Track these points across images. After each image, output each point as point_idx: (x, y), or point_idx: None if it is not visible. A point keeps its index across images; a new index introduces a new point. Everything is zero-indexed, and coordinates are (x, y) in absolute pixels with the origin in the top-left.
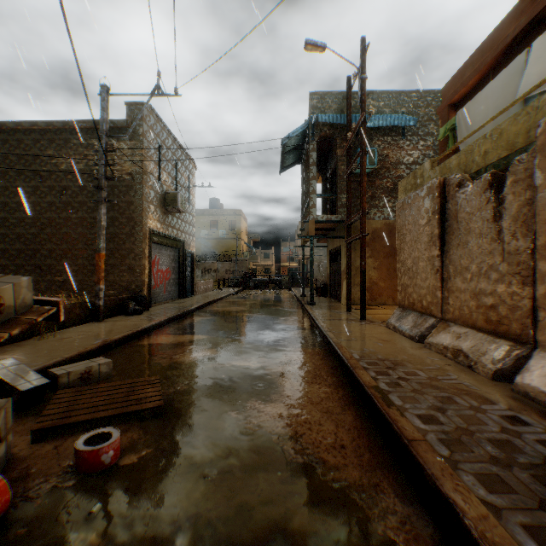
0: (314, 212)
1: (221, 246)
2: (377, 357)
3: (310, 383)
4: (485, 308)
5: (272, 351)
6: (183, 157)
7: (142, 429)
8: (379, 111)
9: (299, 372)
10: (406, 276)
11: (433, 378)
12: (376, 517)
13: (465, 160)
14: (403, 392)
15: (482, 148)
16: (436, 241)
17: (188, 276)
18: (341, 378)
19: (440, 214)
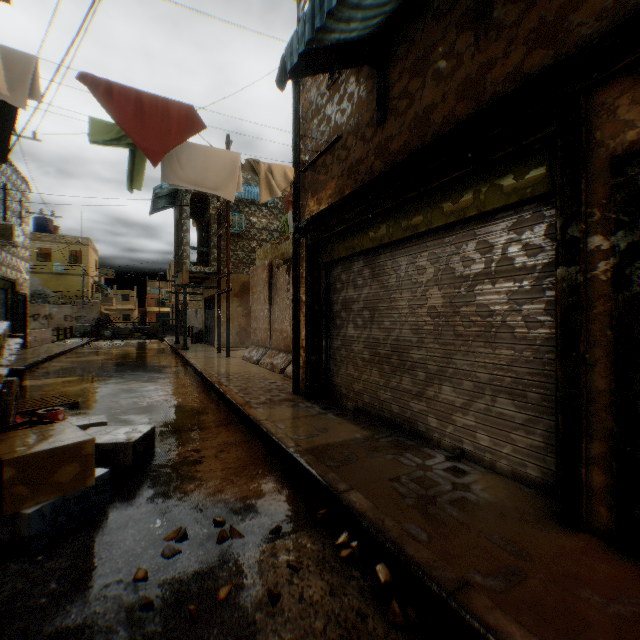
0: (188, 263)
1: (57, 284)
2: (226, 372)
3: (180, 388)
4: (284, 339)
5: (150, 379)
6: (16, 176)
7: (71, 413)
8: (247, 182)
9: (173, 385)
10: (255, 322)
11: (252, 376)
12: (205, 410)
13: (284, 251)
14: (232, 381)
15: (290, 246)
16: (267, 300)
17: (20, 324)
18: (202, 385)
19: (270, 283)
